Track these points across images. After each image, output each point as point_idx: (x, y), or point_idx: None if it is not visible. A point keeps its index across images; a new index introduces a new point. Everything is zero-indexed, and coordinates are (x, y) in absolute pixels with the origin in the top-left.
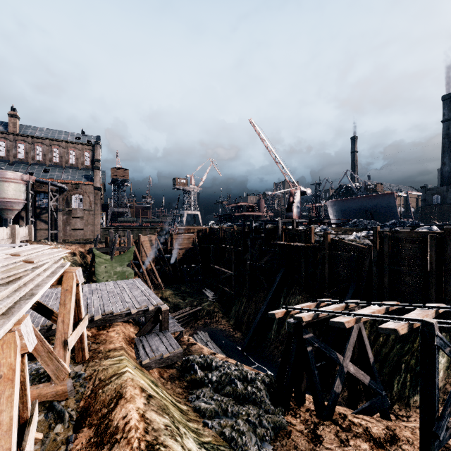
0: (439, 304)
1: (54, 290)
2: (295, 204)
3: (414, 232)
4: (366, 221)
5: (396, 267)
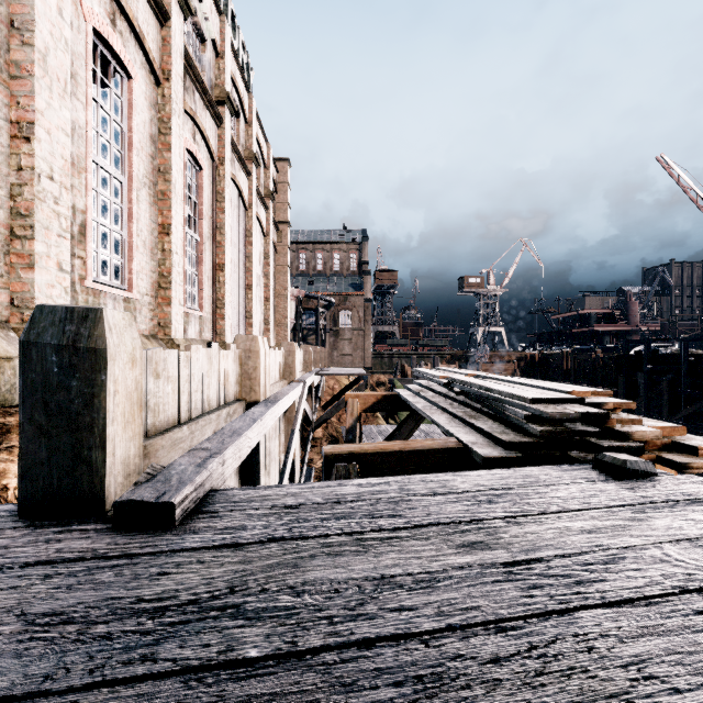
0: None
1: (380, 428)
2: None
3: None
4: None
5: None
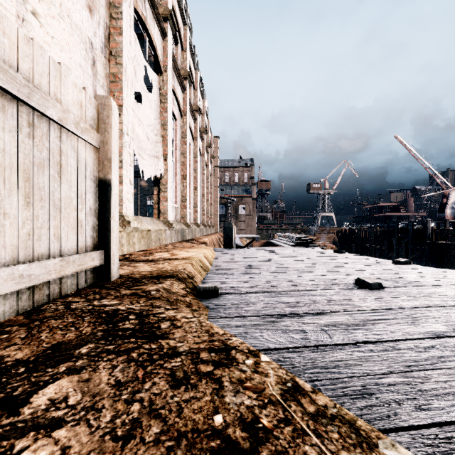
0: None
1: None
2: (449, 205)
3: None
4: None
5: None
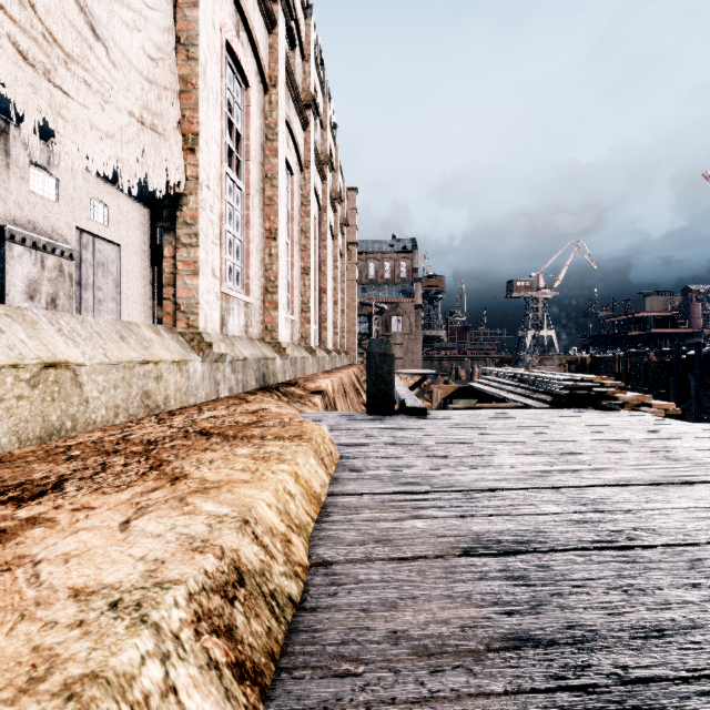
0: None
1: None
2: None
3: None
4: None
5: None
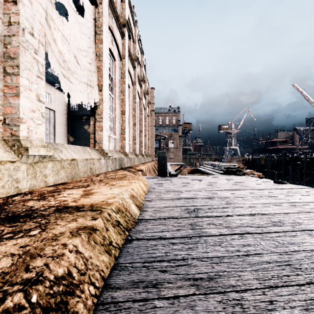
0: None
1: None
2: None
3: None
4: None
5: None
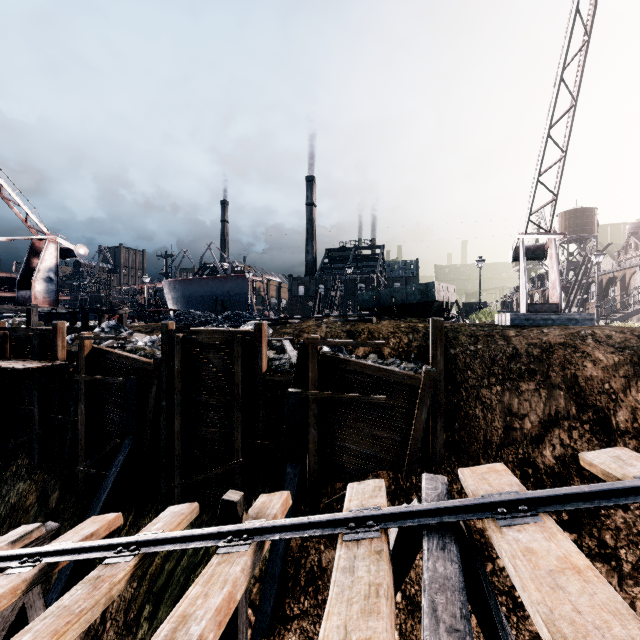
0: (183, 509)
1: None
2: (41, 272)
3: (219, 333)
4: (197, 313)
5: (195, 397)
